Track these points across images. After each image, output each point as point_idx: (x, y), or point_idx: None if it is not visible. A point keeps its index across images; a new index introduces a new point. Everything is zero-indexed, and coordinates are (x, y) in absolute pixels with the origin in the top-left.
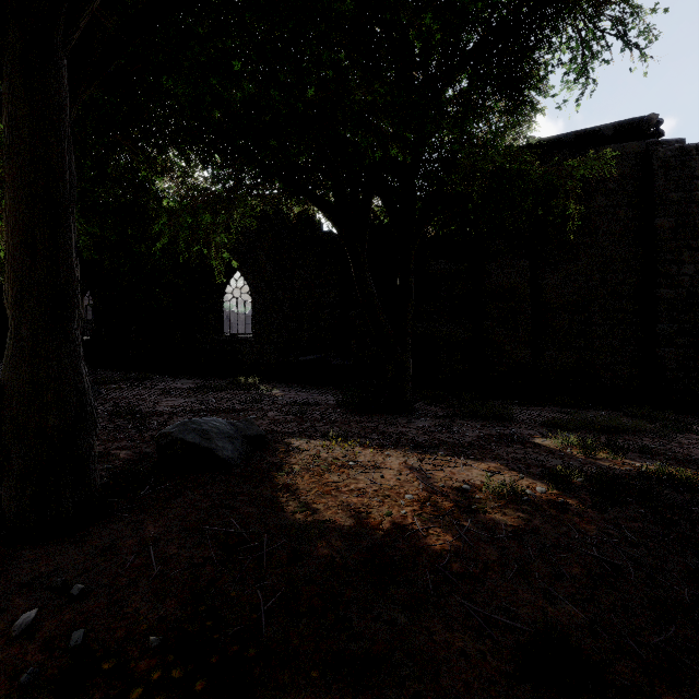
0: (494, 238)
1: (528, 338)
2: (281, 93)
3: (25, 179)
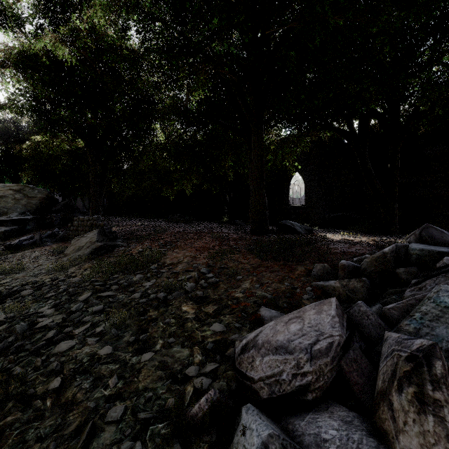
0: None
1: None
2: (319, 99)
3: (257, 153)
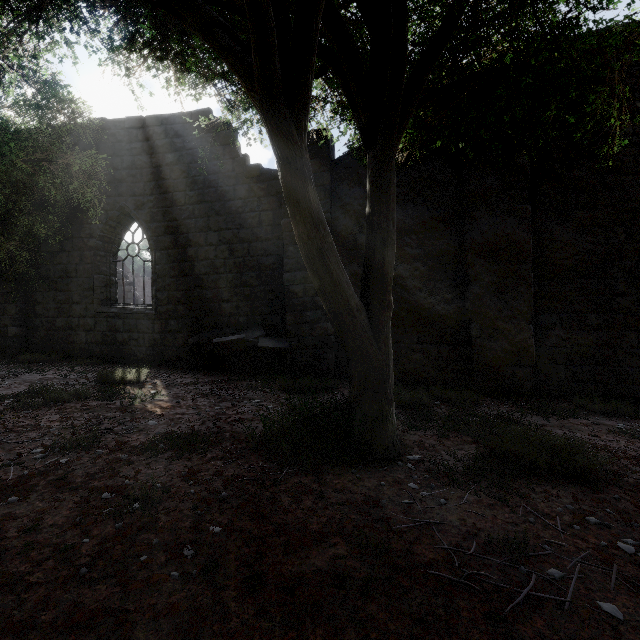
0: (501, 161)
1: (530, 311)
2: None
3: None
